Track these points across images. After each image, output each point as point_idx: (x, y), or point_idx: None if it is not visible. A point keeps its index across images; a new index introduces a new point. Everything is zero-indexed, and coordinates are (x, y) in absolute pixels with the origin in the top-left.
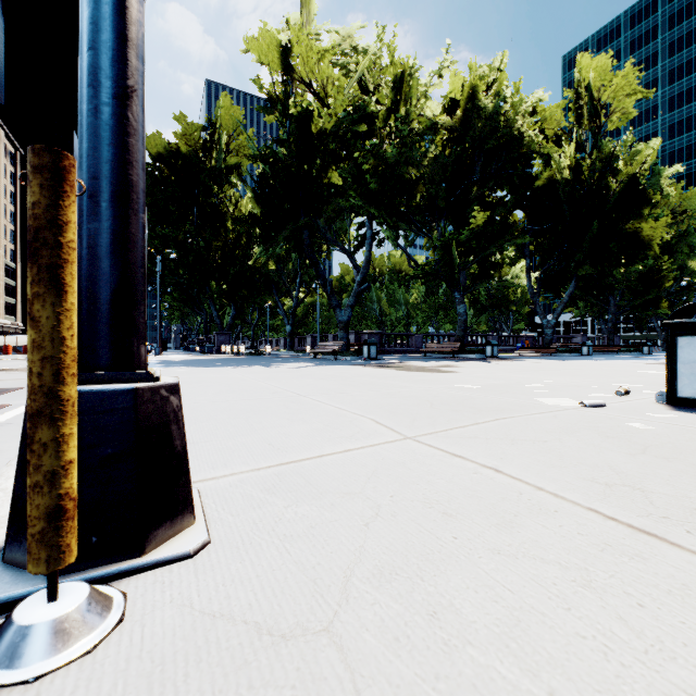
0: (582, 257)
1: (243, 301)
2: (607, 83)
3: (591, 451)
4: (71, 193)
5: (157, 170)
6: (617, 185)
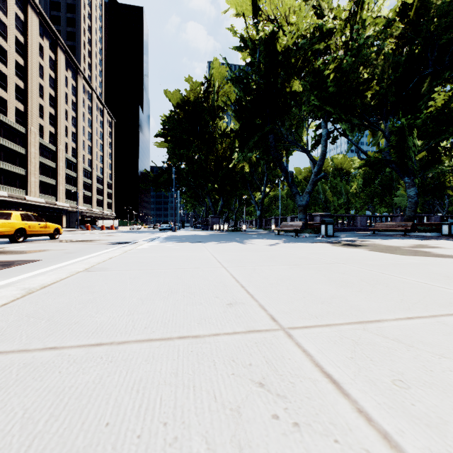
0: None
1: (227, 195)
2: None
3: None
4: None
5: (175, 114)
6: None
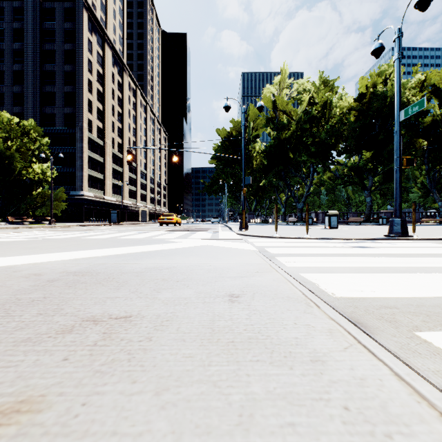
0: None
1: (259, 198)
2: None
3: (287, 229)
4: (244, 212)
5: (224, 144)
6: None
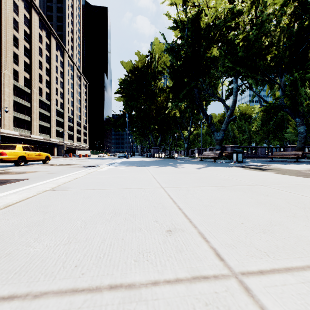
0: None
1: (164, 133)
2: None
3: None
4: None
5: (128, 77)
6: None
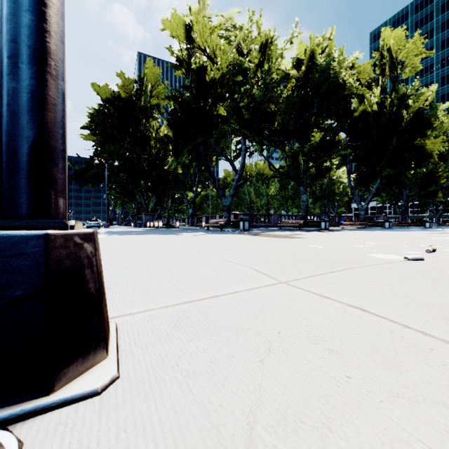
0: (385, 163)
1: (161, 193)
2: (402, 47)
3: (432, 294)
4: None
5: (106, 109)
6: (408, 115)
